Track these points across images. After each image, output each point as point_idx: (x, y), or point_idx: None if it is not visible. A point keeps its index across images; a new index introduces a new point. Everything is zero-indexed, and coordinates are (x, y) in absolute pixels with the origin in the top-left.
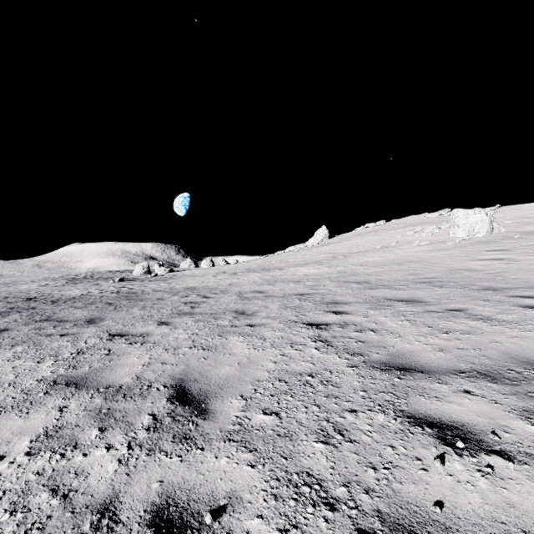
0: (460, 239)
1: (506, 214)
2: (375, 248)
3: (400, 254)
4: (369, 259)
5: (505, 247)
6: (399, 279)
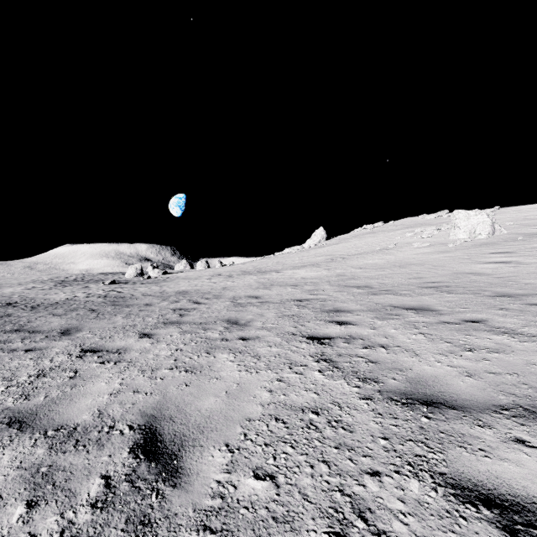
0: (462, 241)
1: (505, 215)
2: (374, 250)
3: (400, 256)
4: (368, 261)
5: (509, 249)
6: (403, 284)
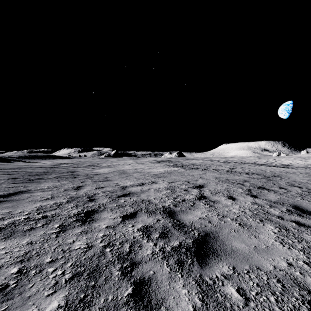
0: None
1: None
2: None
3: None
4: None
5: None
6: None
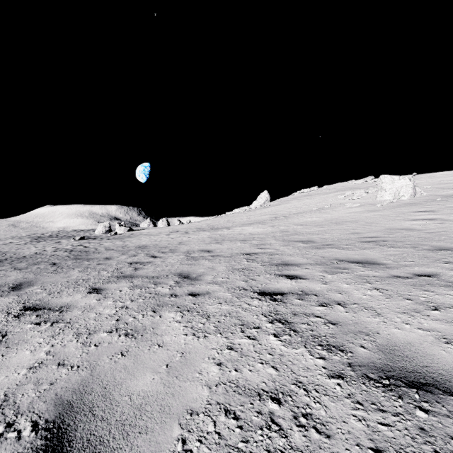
0: (388, 202)
1: (422, 180)
2: (311, 209)
3: (335, 214)
4: (308, 219)
5: (431, 208)
6: (342, 238)
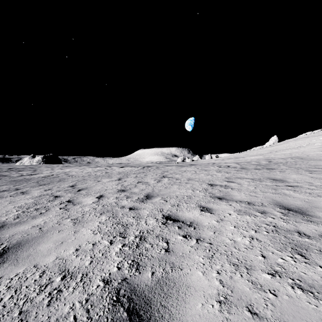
0: None
1: None
2: (294, 147)
3: (300, 150)
4: (284, 152)
5: None
6: (277, 158)
